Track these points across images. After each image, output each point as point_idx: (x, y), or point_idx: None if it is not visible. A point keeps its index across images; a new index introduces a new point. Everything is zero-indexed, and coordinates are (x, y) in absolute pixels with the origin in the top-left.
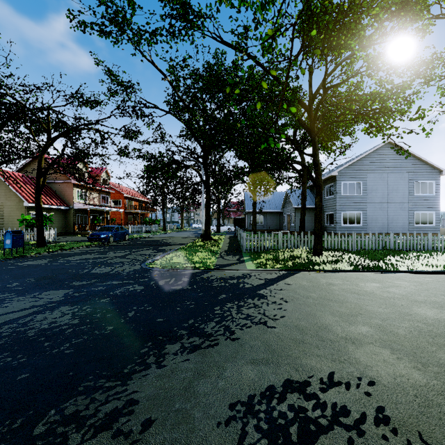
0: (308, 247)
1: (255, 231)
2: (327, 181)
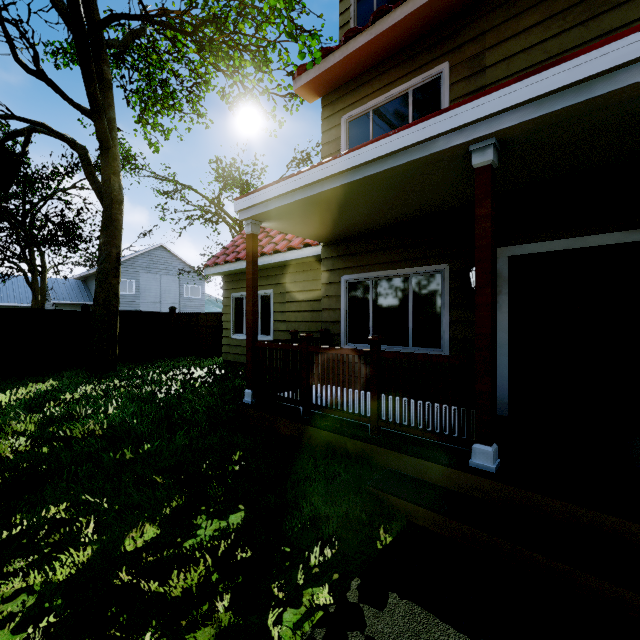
0: None
1: None
2: None
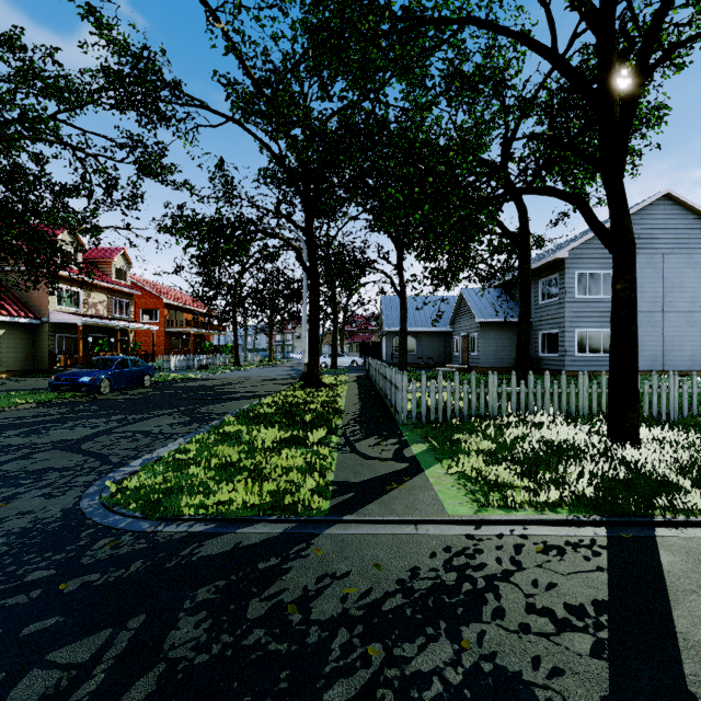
0: (561, 410)
1: (405, 367)
2: (544, 270)
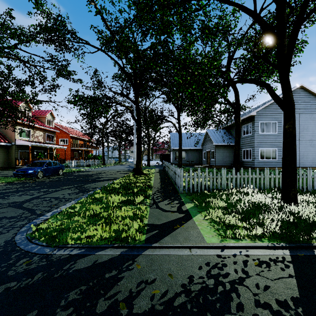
0: (256, 186)
1: (181, 165)
2: (245, 121)
